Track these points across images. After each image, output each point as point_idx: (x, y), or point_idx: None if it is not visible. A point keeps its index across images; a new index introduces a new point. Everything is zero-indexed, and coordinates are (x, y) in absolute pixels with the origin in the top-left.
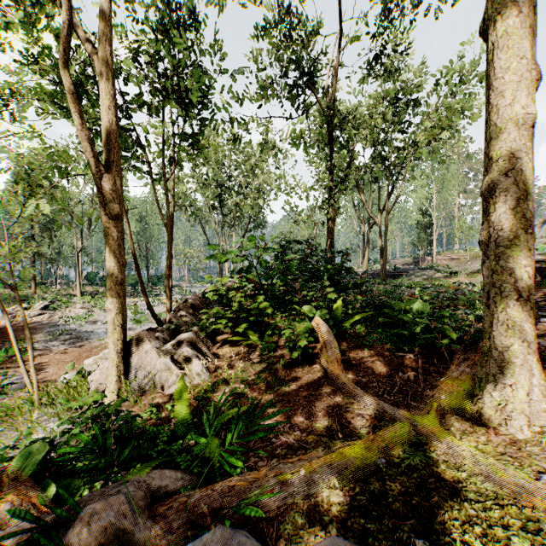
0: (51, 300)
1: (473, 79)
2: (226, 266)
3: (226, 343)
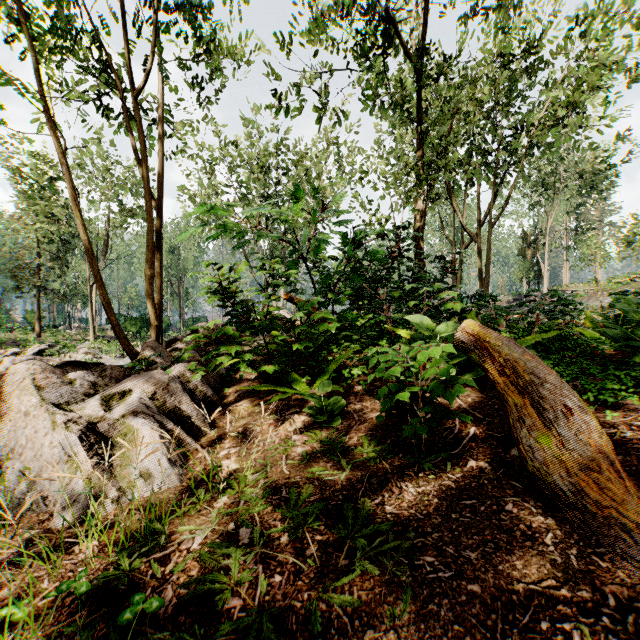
0: (50, 344)
1: (621, 27)
2: (274, 302)
3: (244, 397)
